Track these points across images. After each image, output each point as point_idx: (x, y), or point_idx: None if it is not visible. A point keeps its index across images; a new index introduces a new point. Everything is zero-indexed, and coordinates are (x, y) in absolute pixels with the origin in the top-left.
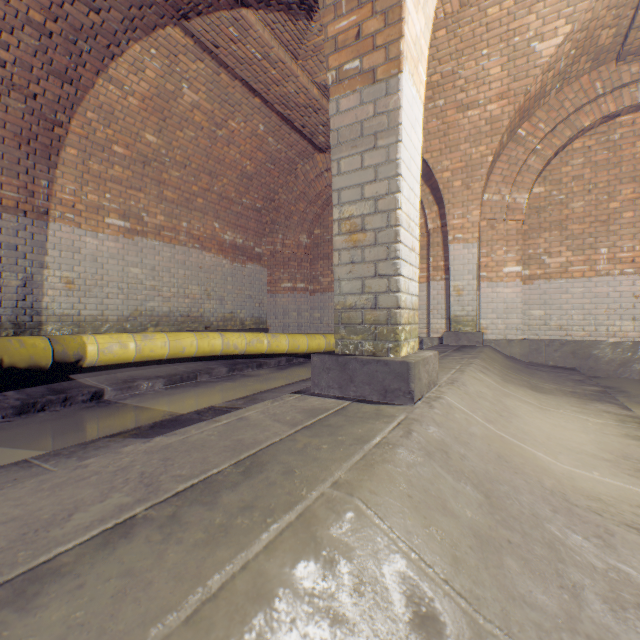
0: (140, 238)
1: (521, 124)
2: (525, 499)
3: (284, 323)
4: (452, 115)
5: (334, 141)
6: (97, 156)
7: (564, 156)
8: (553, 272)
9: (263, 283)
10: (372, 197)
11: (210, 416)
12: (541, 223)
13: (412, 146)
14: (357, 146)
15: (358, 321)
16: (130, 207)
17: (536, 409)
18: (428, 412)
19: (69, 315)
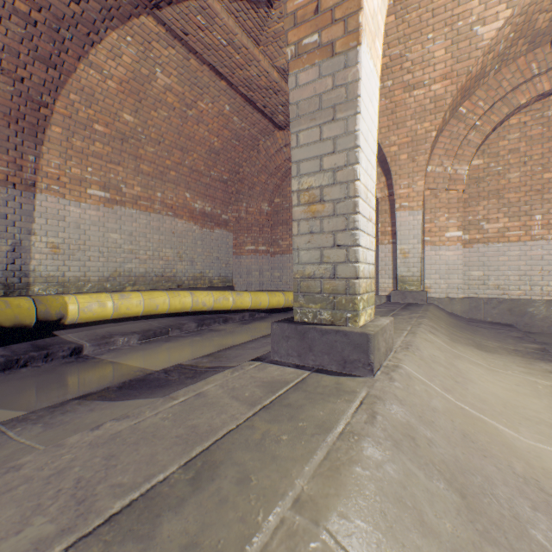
0: (119, 207)
1: (462, 102)
2: (501, 494)
3: (248, 281)
4: (399, 95)
5: (293, 114)
6: (80, 134)
7: (501, 131)
8: (491, 237)
9: (229, 246)
10: (331, 168)
11: (176, 376)
12: (480, 192)
13: (369, 118)
14: (316, 119)
15: (317, 290)
16: (110, 179)
17: (486, 371)
18: (389, 387)
19: (54, 276)
